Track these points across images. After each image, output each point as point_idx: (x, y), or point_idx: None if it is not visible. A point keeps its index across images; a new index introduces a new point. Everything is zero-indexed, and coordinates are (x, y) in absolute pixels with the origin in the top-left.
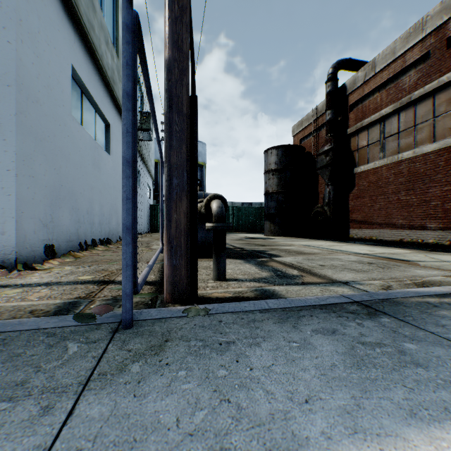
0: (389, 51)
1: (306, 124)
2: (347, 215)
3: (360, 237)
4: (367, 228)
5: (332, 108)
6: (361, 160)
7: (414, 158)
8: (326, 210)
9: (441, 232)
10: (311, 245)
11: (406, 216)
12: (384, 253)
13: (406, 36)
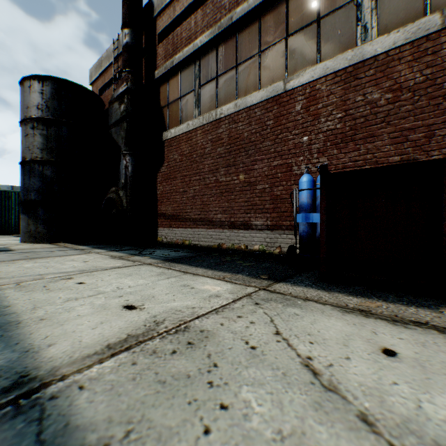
0: None
1: (106, 65)
2: (155, 207)
3: (171, 240)
4: (179, 227)
5: (131, 26)
6: (172, 121)
7: (237, 115)
8: (122, 196)
9: (271, 234)
10: (2, 282)
11: (227, 208)
12: (155, 330)
13: None
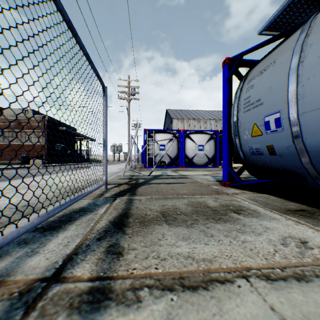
0: (7, 116)
1: None
2: None
3: None
4: None
5: None
6: None
7: (14, 144)
8: None
9: (19, 161)
10: None
11: (12, 158)
12: None
13: (12, 115)
